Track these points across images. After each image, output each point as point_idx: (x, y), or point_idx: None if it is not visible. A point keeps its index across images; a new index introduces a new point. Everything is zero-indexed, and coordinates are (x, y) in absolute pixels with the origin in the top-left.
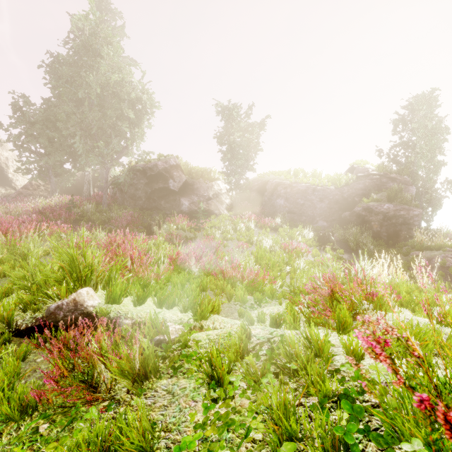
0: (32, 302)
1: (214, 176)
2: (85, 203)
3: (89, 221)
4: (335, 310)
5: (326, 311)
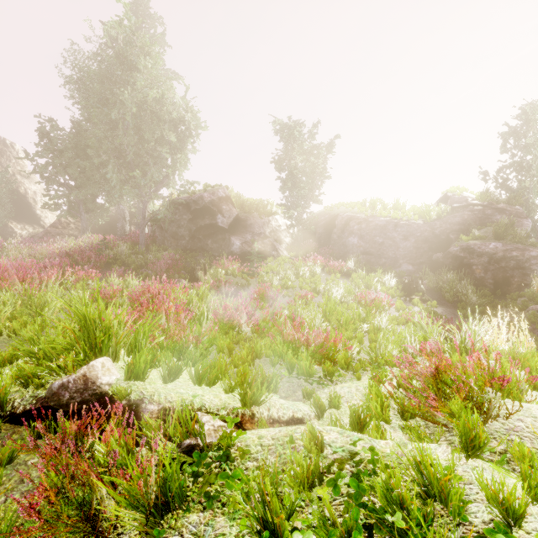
0: (35, 375)
1: (271, 210)
2: (119, 244)
3: (123, 265)
4: (441, 396)
5: (429, 399)
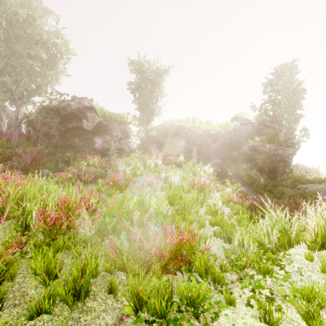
0: None
1: (126, 121)
2: None
3: None
4: None
5: None
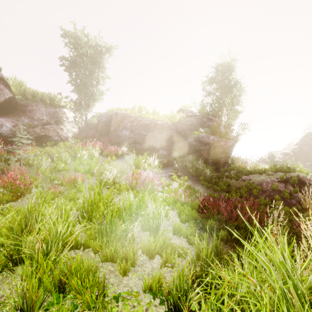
0: None
1: (59, 104)
2: None
3: None
4: None
5: None
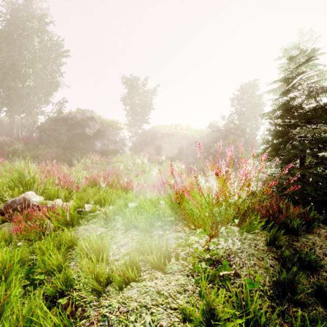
0: None
1: (120, 126)
2: (16, 143)
3: (19, 157)
4: None
5: None
